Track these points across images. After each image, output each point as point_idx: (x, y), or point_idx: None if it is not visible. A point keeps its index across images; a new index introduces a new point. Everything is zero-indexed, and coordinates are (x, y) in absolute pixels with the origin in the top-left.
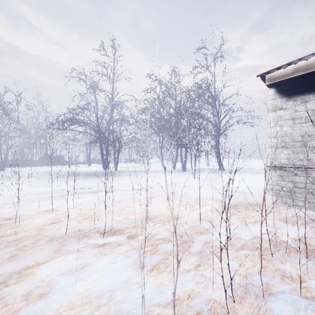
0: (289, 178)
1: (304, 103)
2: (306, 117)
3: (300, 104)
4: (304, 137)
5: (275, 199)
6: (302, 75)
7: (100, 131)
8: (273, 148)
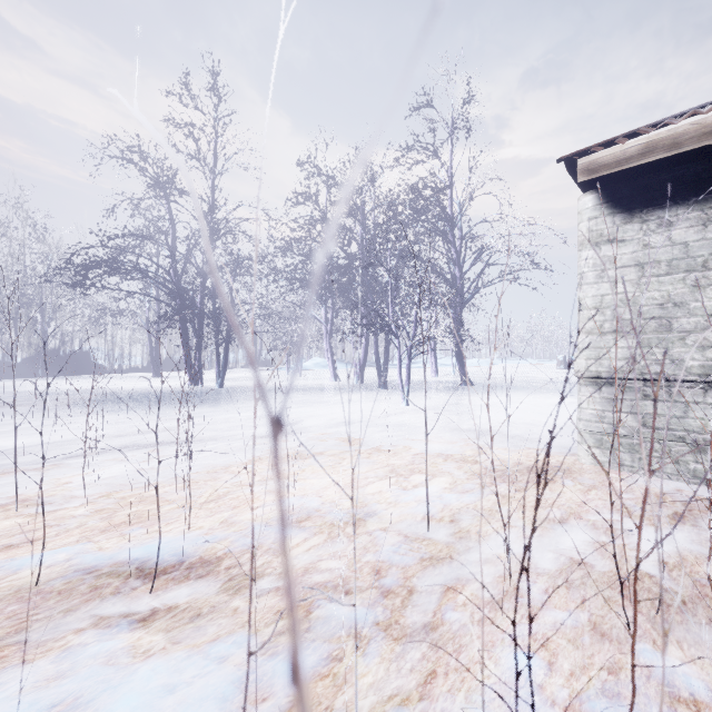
0: (630, 406)
1: (666, 227)
2: (671, 262)
3: (657, 230)
4: (666, 308)
5: (598, 455)
6: (662, 161)
7: (181, 291)
8: (593, 334)
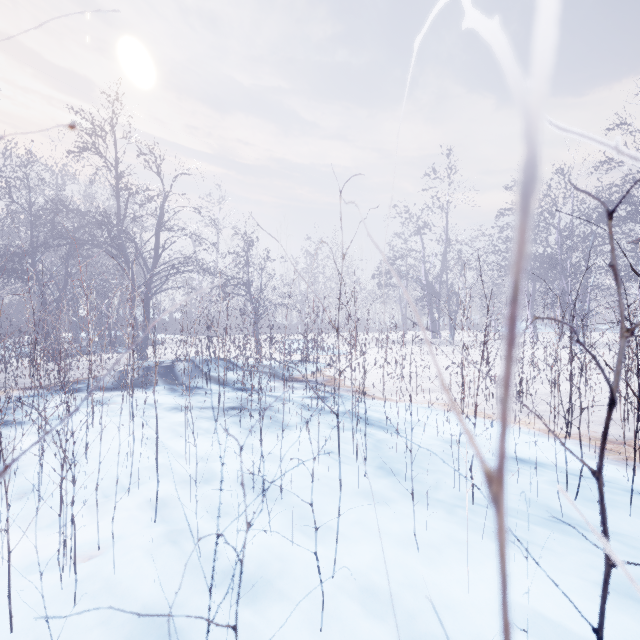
0: None
1: None
2: None
3: None
4: None
5: None
6: None
7: (428, 284)
8: None
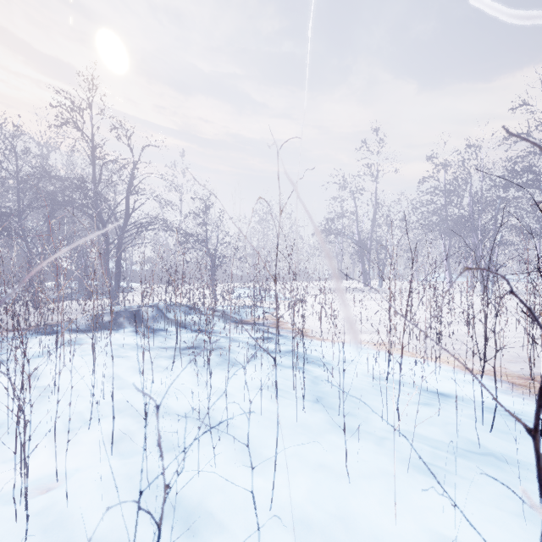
0: None
1: None
2: None
3: None
4: None
5: None
6: None
7: (360, 241)
8: None
